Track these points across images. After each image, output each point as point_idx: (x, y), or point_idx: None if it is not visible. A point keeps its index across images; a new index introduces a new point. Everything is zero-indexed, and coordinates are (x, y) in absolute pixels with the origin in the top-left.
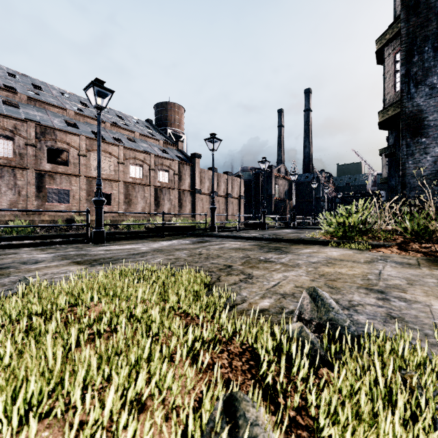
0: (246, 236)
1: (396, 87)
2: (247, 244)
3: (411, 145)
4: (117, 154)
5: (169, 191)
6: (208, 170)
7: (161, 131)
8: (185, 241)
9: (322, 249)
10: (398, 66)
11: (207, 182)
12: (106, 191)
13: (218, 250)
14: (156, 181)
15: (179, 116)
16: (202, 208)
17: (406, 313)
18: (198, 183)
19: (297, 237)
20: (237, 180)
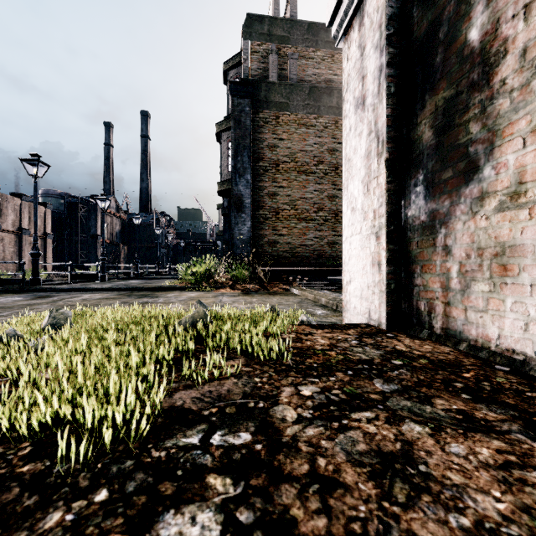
0: (99, 288)
1: (229, 168)
2: (109, 295)
3: (237, 217)
4: None
5: None
6: None
7: None
8: (14, 298)
9: (182, 293)
10: (230, 153)
11: None
12: None
13: (86, 301)
14: None
15: None
16: None
17: None
18: None
19: (157, 286)
20: (39, 209)
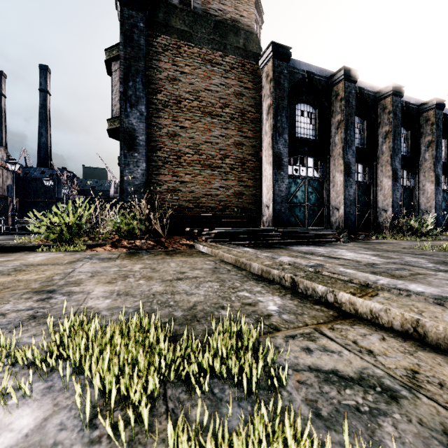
0: None
1: None
2: None
3: (128, 156)
4: None
5: None
6: None
7: None
8: None
9: (26, 255)
10: None
11: None
12: None
13: None
14: None
15: None
16: None
17: (57, 308)
18: None
19: None
20: None
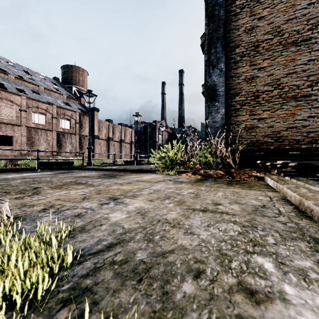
0: (105, 168)
1: None
2: (97, 174)
3: (210, 107)
4: (19, 102)
5: (71, 136)
6: (105, 121)
7: (67, 88)
8: (49, 173)
9: (146, 175)
10: None
11: (105, 130)
12: (7, 134)
13: (62, 177)
14: (58, 127)
15: (83, 78)
16: (100, 150)
17: (96, 212)
18: (97, 130)
19: (139, 168)
20: (129, 130)
